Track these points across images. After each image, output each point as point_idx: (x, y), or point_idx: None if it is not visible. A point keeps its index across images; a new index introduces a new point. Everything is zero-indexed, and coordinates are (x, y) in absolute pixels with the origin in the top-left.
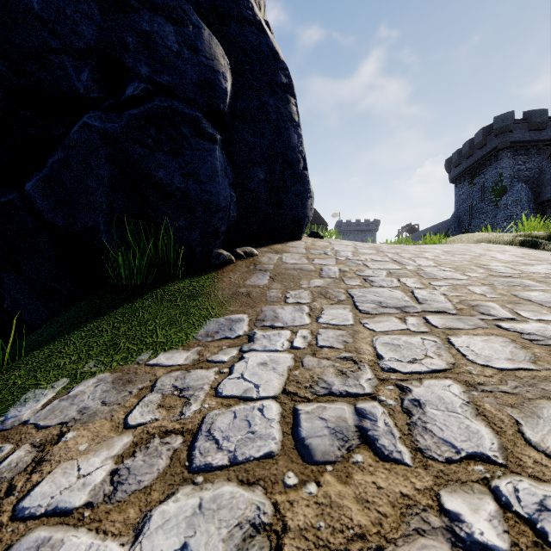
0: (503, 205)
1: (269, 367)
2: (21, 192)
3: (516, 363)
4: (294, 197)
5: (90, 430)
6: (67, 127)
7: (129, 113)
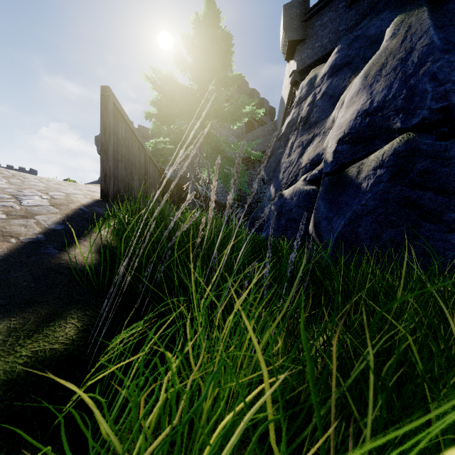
0: None
1: None
2: None
3: (58, 185)
4: None
5: None
6: None
7: None
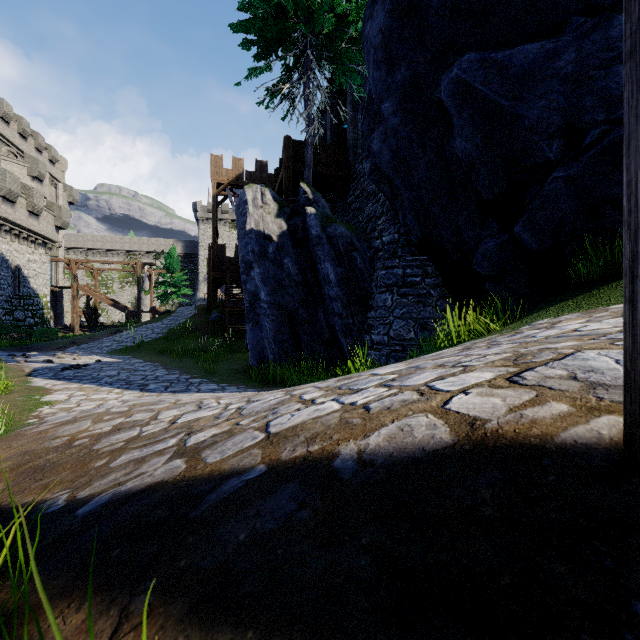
0: None
1: None
2: (510, 233)
3: None
4: None
5: (573, 319)
6: (541, 184)
7: (587, 156)
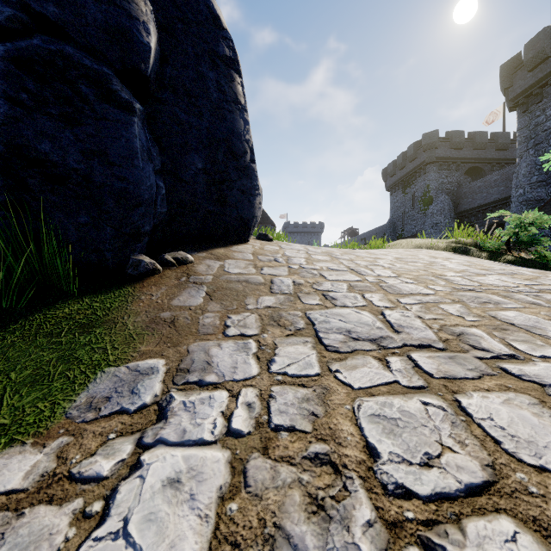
0: (430, 213)
1: (183, 491)
2: None
3: None
4: (239, 193)
5: None
6: None
7: None
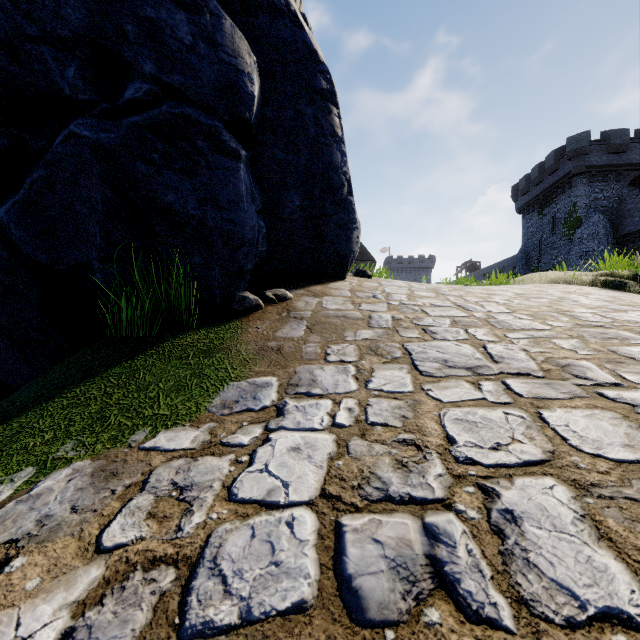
0: (577, 239)
1: (302, 454)
2: None
3: (638, 452)
4: (336, 228)
5: (48, 554)
6: (49, 138)
7: (129, 120)
